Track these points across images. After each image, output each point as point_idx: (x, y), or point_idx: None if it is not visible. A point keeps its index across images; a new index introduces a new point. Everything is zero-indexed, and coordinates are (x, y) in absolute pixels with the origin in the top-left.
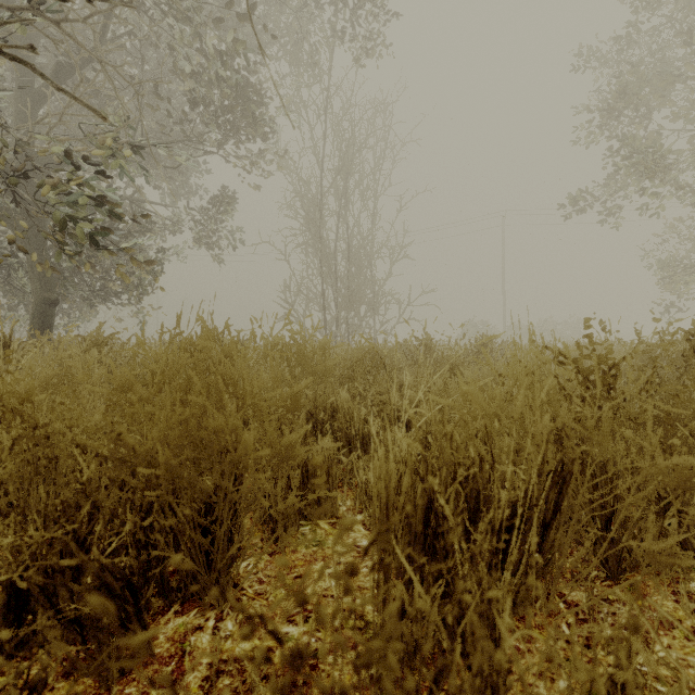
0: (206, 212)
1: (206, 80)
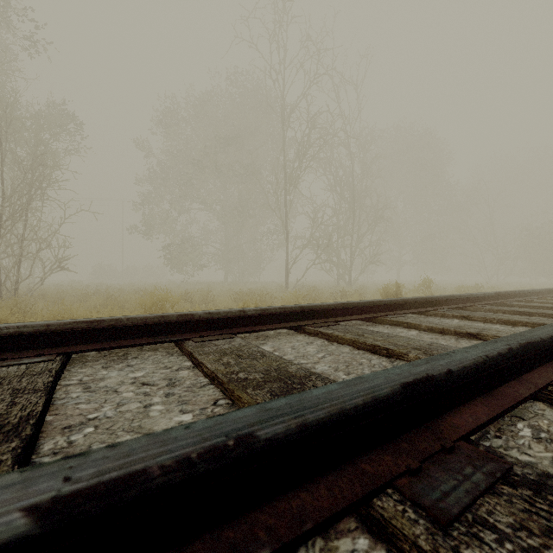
0: None
1: None
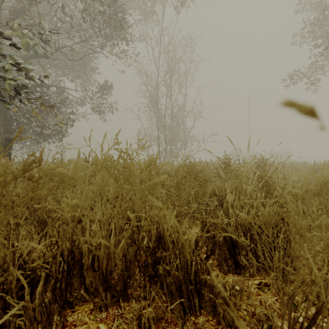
0: (97, 93)
1: (93, 17)
